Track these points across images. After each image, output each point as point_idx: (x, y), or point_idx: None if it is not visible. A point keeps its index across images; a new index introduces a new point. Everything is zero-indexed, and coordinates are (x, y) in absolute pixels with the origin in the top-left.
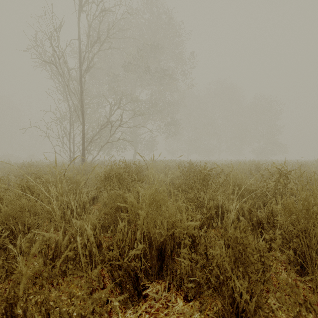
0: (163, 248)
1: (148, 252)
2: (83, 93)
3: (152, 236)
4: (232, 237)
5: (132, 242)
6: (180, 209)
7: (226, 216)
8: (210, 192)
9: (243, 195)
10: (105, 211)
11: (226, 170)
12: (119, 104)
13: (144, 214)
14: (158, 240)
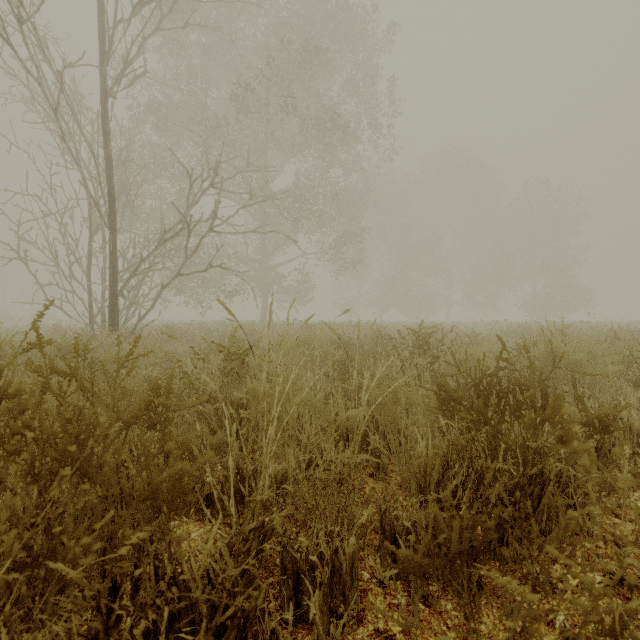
0: None
1: None
2: (109, 138)
3: None
4: None
5: None
6: None
7: None
8: None
9: None
10: None
11: (572, 361)
12: (215, 175)
13: None
14: None
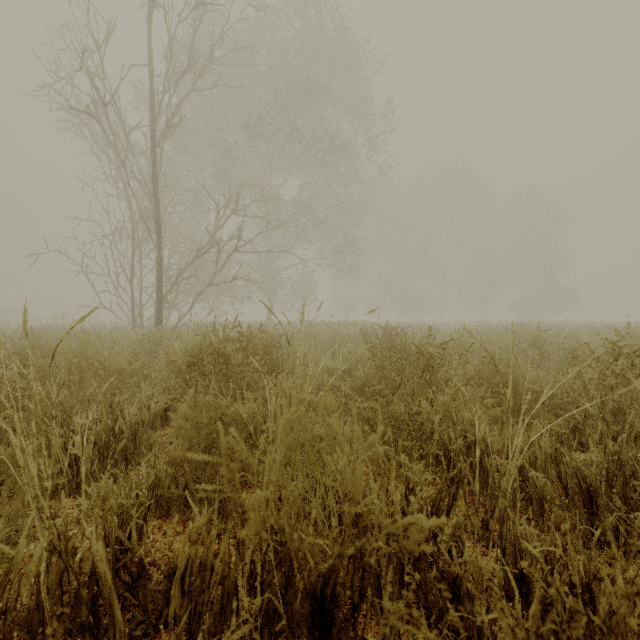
0: (327, 593)
1: (280, 607)
2: (158, 179)
3: (295, 556)
4: (605, 629)
5: (233, 575)
6: (376, 457)
7: (495, 470)
8: (445, 400)
9: (520, 406)
10: (173, 457)
11: (467, 343)
12: (237, 203)
13: (267, 494)
14: (312, 569)
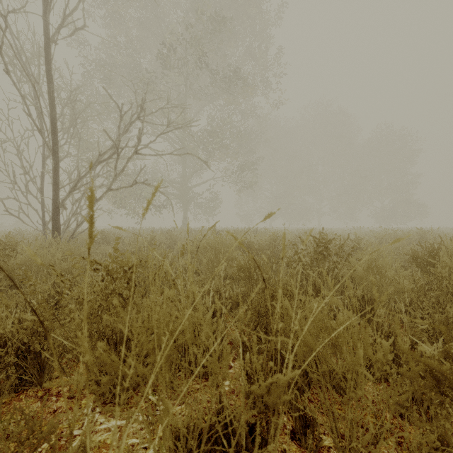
0: None
1: None
2: (51, 76)
3: None
4: None
5: None
6: None
7: None
8: None
9: None
10: None
11: None
12: (141, 109)
13: None
14: None
